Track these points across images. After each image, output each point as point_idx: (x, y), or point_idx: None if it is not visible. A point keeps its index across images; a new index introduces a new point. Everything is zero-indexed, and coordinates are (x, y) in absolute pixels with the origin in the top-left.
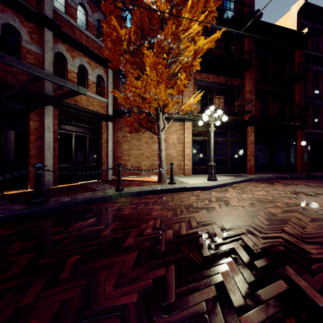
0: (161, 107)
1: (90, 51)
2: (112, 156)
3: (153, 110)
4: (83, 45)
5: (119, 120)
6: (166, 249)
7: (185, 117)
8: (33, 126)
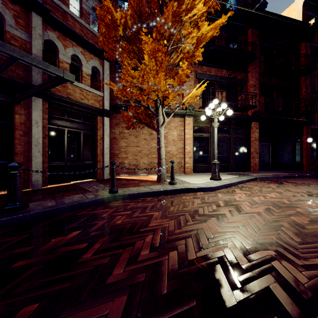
0: (160, 100)
1: (84, 41)
2: (109, 154)
3: (151, 102)
4: (76, 34)
5: (116, 116)
6: (169, 289)
7: (186, 113)
8: (18, 121)
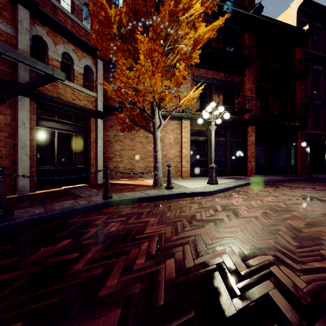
0: (157, 101)
1: (76, 38)
2: (103, 157)
3: (147, 104)
4: (67, 30)
5: (110, 118)
6: (166, 299)
7: (183, 115)
8: (3, 121)
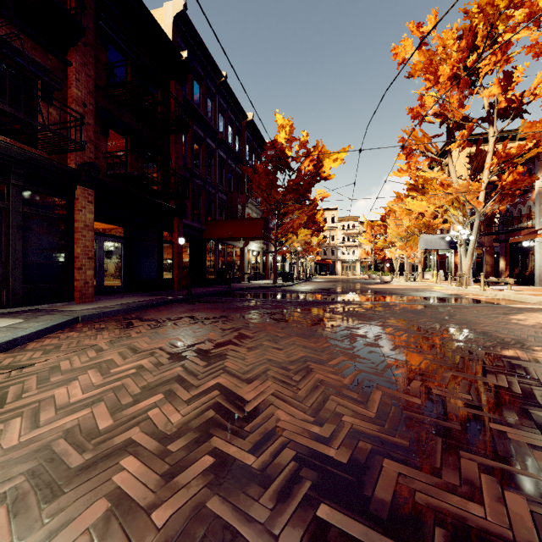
0: None
1: None
2: None
3: None
4: None
5: None
6: None
7: None
8: None
